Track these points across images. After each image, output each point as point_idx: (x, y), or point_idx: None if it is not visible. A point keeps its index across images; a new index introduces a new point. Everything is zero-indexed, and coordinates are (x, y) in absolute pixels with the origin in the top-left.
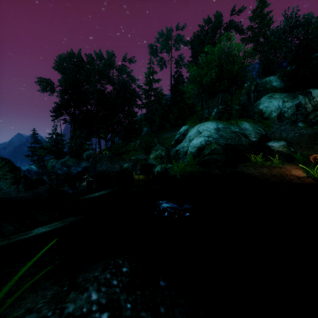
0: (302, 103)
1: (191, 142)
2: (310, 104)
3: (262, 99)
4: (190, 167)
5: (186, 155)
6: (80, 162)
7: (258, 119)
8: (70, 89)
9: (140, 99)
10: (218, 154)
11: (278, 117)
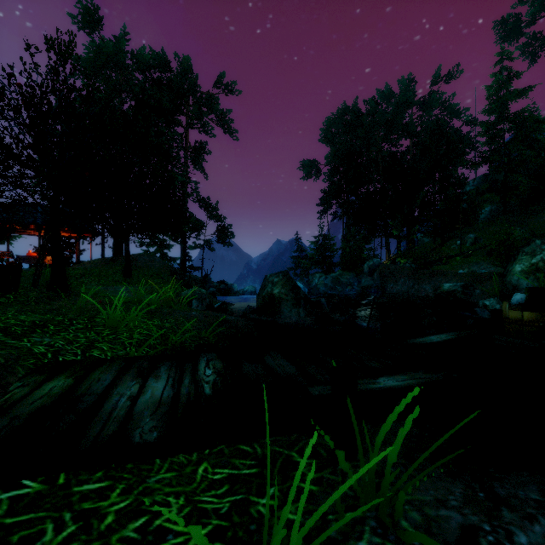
0: None
1: None
2: None
3: None
4: None
5: None
6: (359, 279)
7: None
8: (342, 165)
9: (472, 147)
10: None
11: None
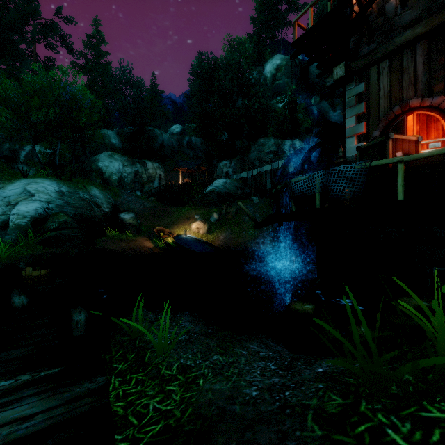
0: (140, 171)
1: (14, 208)
2: (146, 174)
3: (101, 155)
4: (25, 249)
5: (6, 229)
6: None
7: (97, 178)
8: None
9: None
10: (72, 228)
11: (119, 181)
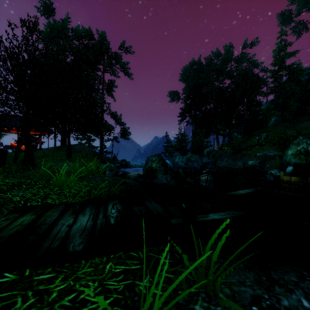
0: None
1: None
2: None
3: None
4: None
5: None
6: (201, 158)
7: None
8: (192, 94)
9: (264, 84)
10: None
11: None
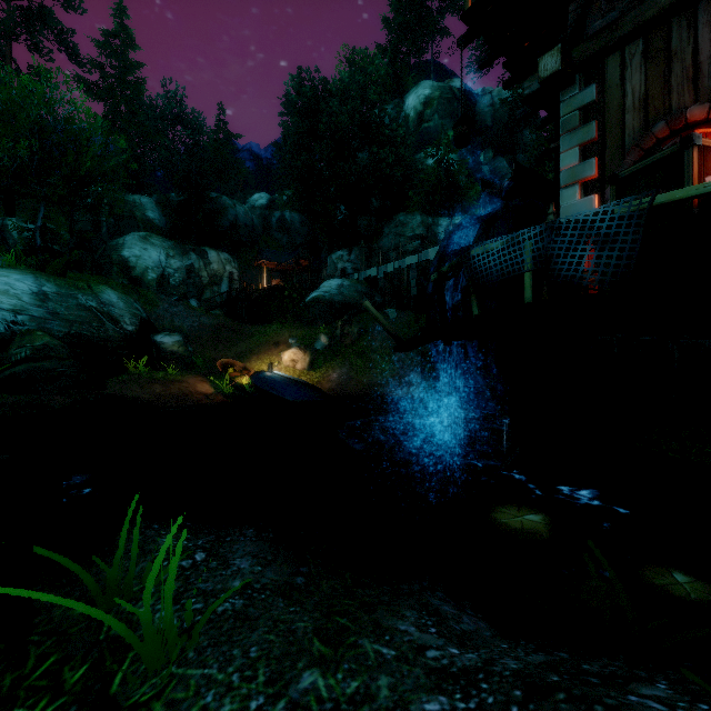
0: (196, 266)
1: None
2: (207, 271)
3: (128, 237)
4: None
5: None
6: None
7: (120, 276)
8: None
9: None
10: (59, 359)
11: (160, 283)
